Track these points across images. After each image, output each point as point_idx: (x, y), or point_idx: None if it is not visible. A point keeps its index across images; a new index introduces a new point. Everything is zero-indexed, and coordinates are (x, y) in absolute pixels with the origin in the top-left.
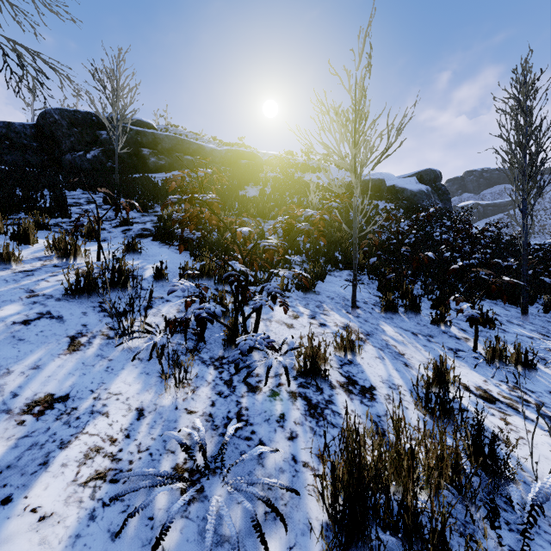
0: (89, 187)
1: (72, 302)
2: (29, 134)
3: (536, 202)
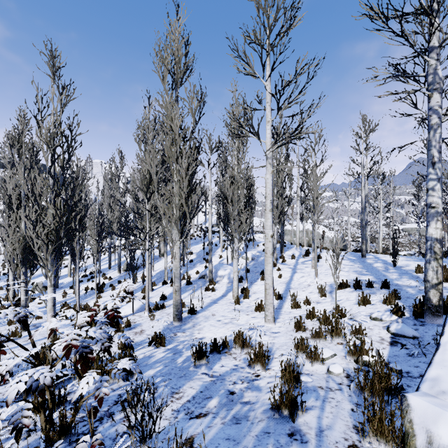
0: None
1: None
2: None
3: None
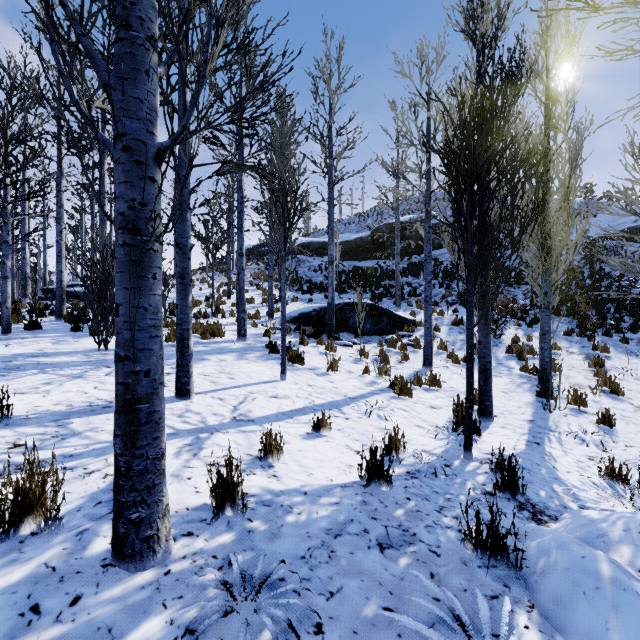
0: (415, 275)
1: (453, 326)
2: (369, 241)
3: None
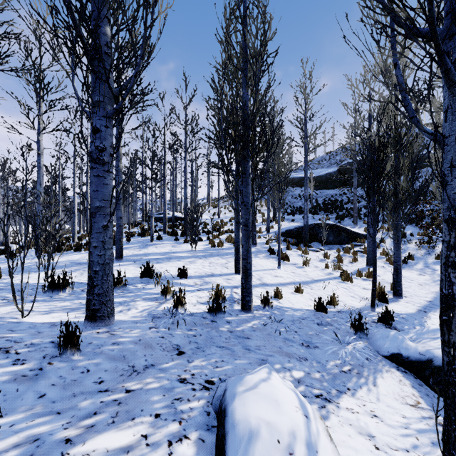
0: None
1: None
2: (336, 175)
3: None
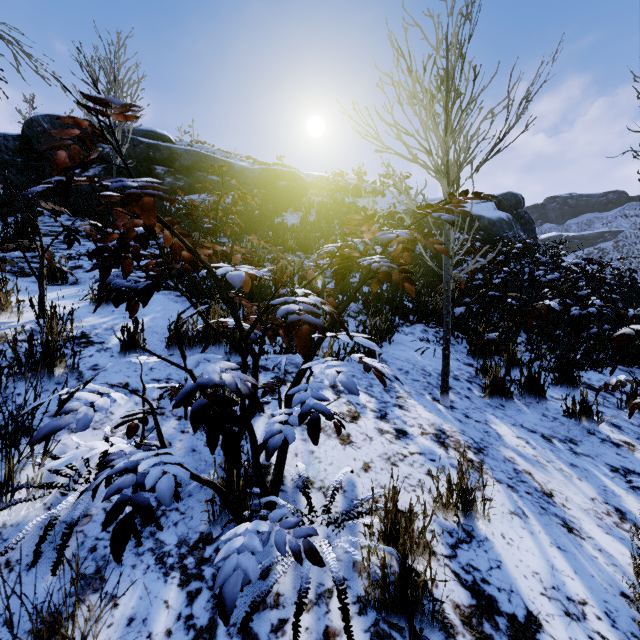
0: (78, 211)
1: None
2: (12, 148)
3: (632, 234)
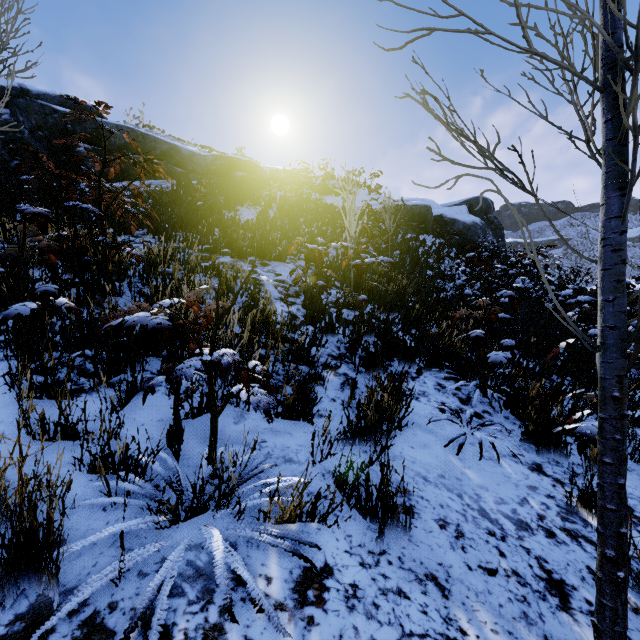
0: None
1: None
2: None
3: (579, 242)
